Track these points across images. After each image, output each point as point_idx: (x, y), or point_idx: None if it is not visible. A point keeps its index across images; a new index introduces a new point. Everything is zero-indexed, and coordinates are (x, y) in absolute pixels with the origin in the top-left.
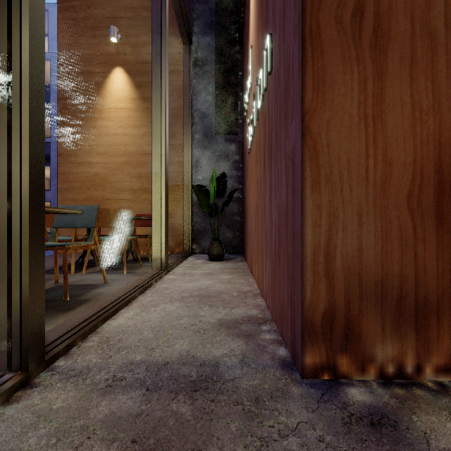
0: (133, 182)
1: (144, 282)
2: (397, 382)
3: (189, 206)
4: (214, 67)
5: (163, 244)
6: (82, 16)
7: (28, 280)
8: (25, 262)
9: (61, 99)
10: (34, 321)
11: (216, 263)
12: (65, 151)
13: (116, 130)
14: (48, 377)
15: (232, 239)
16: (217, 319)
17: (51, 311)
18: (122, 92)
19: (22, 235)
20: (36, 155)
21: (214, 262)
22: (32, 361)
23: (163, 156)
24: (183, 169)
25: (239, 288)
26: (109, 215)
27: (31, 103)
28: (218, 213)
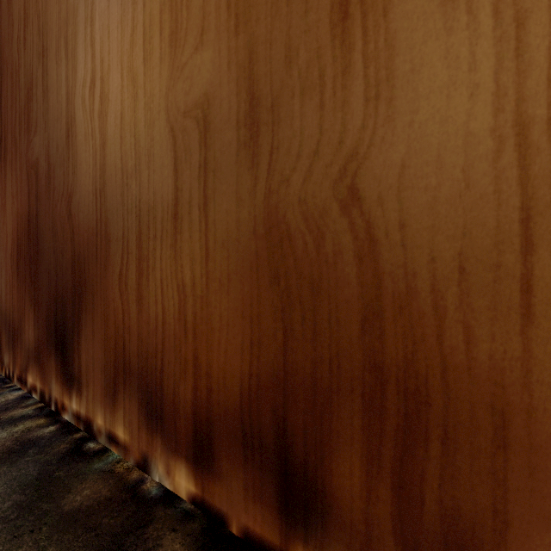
0: None
1: None
2: (4, 380)
3: None
4: None
5: None
6: None
7: None
8: None
9: None
10: None
11: None
12: None
13: None
14: None
15: None
16: None
17: None
18: None
19: None
20: None
21: None
22: None
23: None
24: None
25: None
26: None
27: None
28: None
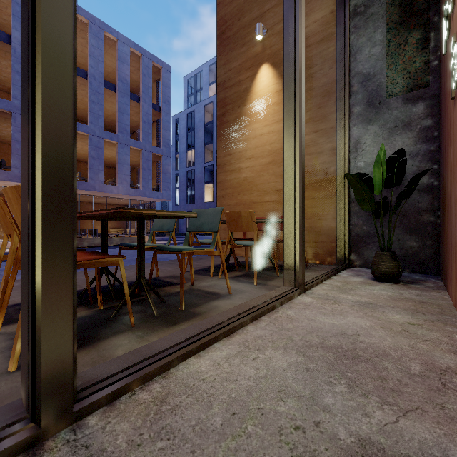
0: (278, 181)
1: (263, 304)
2: None
3: (345, 203)
4: (384, 2)
5: (297, 253)
6: (234, 31)
7: (41, 305)
8: (39, 280)
9: (219, 115)
10: (53, 360)
11: (385, 286)
12: (221, 162)
13: (262, 130)
14: (60, 444)
15: (417, 251)
16: (356, 436)
17: (159, 321)
18: (268, 89)
19: (36, 245)
20: (55, 137)
21: (381, 284)
22: (49, 412)
23: (296, 139)
24: (336, 157)
25: (426, 353)
26: (241, 218)
27: (46, 68)
28: (390, 211)
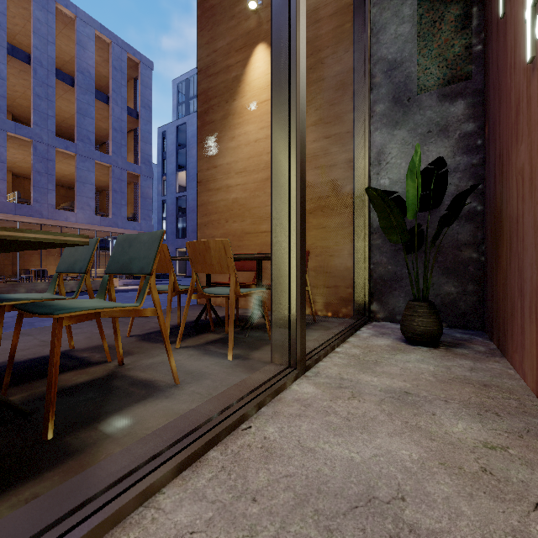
0: None
1: (218, 418)
2: None
3: (365, 234)
4: None
5: (293, 310)
6: None
7: None
8: None
9: (201, 113)
10: None
11: (422, 353)
12: (204, 177)
13: (257, 134)
14: None
15: (456, 298)
16: None
17: None
18: (265, 78)
19: None
20: None
21: (416, 350)
22: None
23: (292, 119)
24: (354, 172)
25: None
26: (209, 252)
27: None
28: (426, 244)
